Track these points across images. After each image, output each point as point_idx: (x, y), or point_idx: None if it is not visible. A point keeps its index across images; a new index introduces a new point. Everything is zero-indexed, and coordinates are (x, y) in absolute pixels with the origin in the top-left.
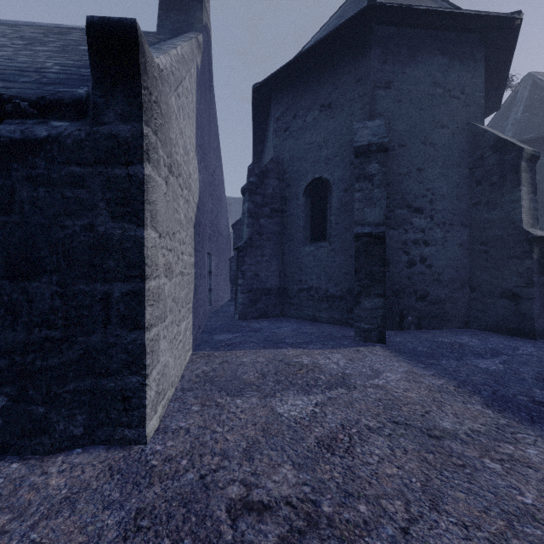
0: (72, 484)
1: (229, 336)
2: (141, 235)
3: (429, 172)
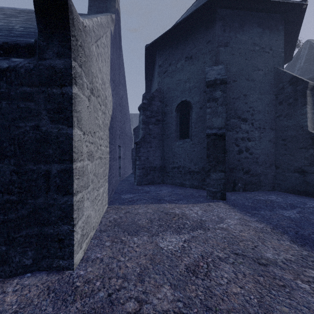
0: (21, 301)
1: (130, 195)
2: (70, 132)
3: (251, 97)
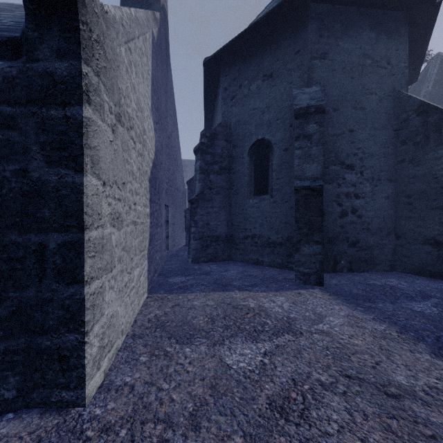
0: None
1: (182, 278)
2: (80, 181)
3: (360, 133)
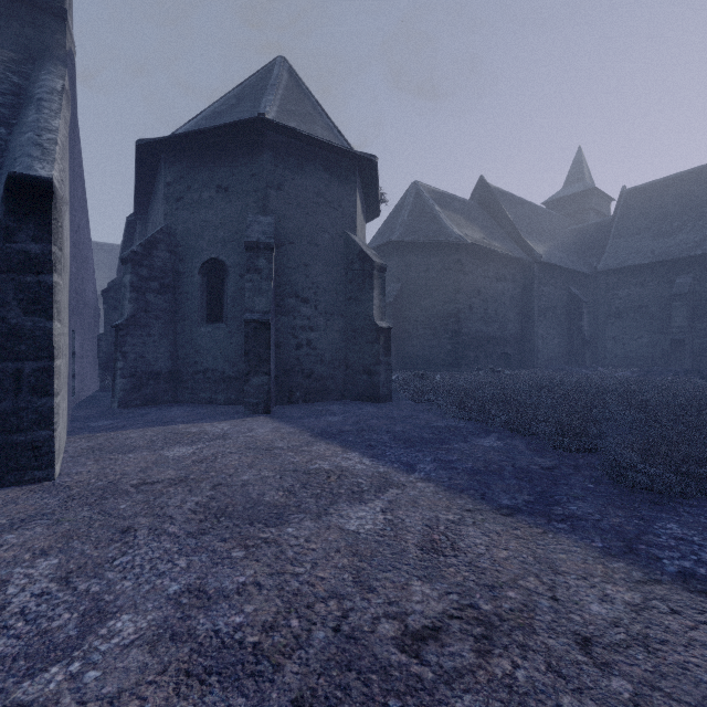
0: (4, 499)
1: (109, 422)
2: (50, 326)
3: (314, 269)
